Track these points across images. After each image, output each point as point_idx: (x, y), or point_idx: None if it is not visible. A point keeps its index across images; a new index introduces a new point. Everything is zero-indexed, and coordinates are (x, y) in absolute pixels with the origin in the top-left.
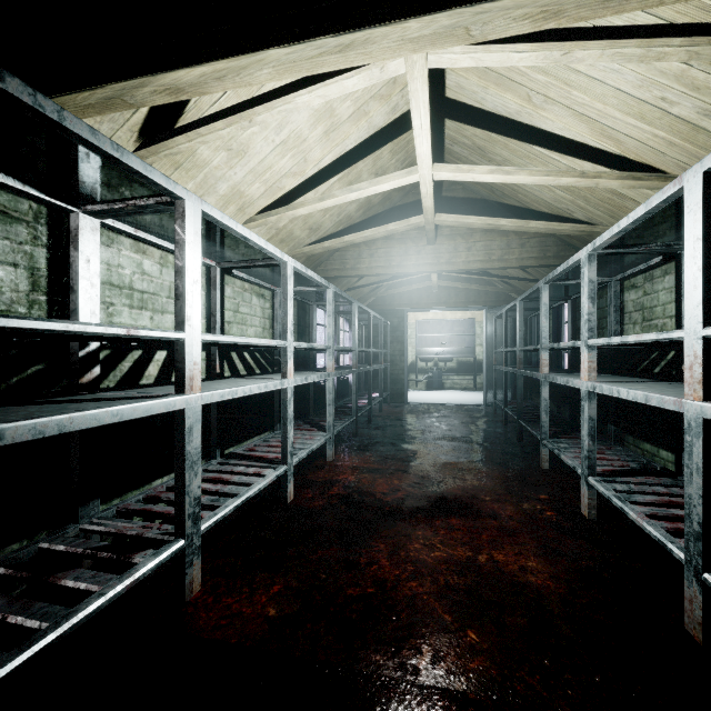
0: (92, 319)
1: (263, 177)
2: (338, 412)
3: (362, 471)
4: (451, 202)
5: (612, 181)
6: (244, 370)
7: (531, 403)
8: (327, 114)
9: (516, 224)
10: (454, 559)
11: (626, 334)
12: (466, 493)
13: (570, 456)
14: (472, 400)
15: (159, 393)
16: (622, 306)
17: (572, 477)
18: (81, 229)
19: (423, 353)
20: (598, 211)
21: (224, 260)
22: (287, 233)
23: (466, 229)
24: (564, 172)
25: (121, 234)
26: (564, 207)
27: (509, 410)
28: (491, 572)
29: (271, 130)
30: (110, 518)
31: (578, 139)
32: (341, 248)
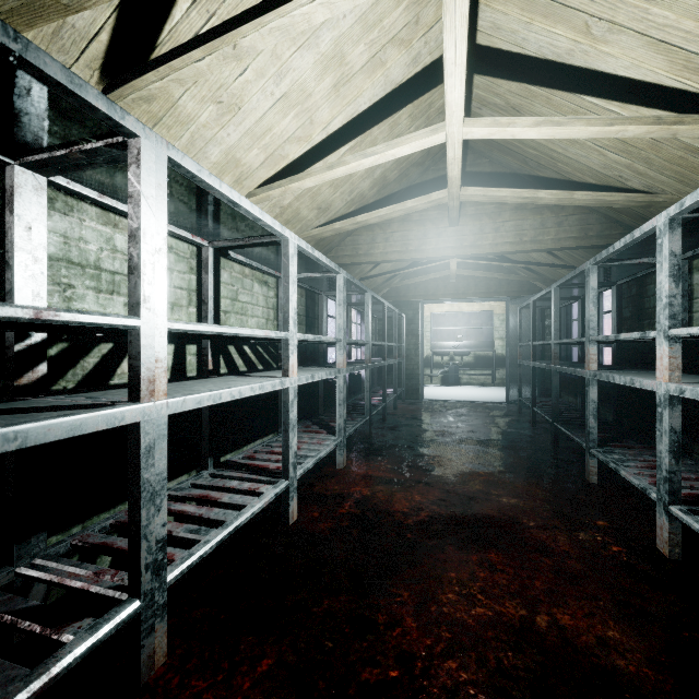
0: (36, 303)
1: (262, 141)
2: (350, 411)
3: (377, 482)
4: (476, 178)
5: (698, 127)
6: (244, 366)
7: (562, 402)
8: (336, 62)
9: (557, 196)
10: (504, 621)
11: (695, 324)
12: (503, 516)
13: (632, 472)
14: (492, 397)
15: (111, 400)
16: (690, 290)
17: (630, 495)
18: (19, 187)
19: (438, 347)
20: (661, 176)
21: (217, 238)
22: (292, 213)
23: (493, 207)
24: (634, 119)
25: (84, 201)
26: (616, 174)
27: (539, 410)
28: (559, 647)
29: (269, 79)
30: (57, 557)
31: (649, 79)
32: (353, 232)
